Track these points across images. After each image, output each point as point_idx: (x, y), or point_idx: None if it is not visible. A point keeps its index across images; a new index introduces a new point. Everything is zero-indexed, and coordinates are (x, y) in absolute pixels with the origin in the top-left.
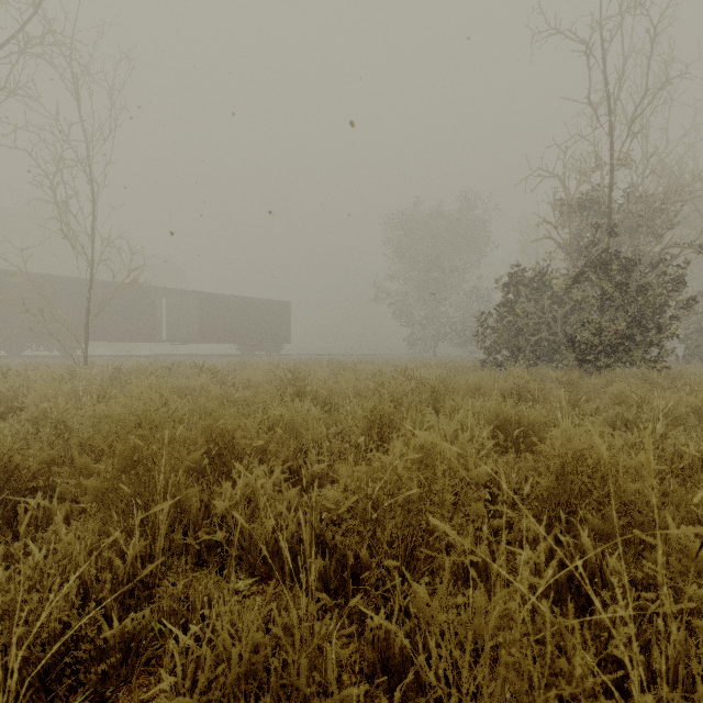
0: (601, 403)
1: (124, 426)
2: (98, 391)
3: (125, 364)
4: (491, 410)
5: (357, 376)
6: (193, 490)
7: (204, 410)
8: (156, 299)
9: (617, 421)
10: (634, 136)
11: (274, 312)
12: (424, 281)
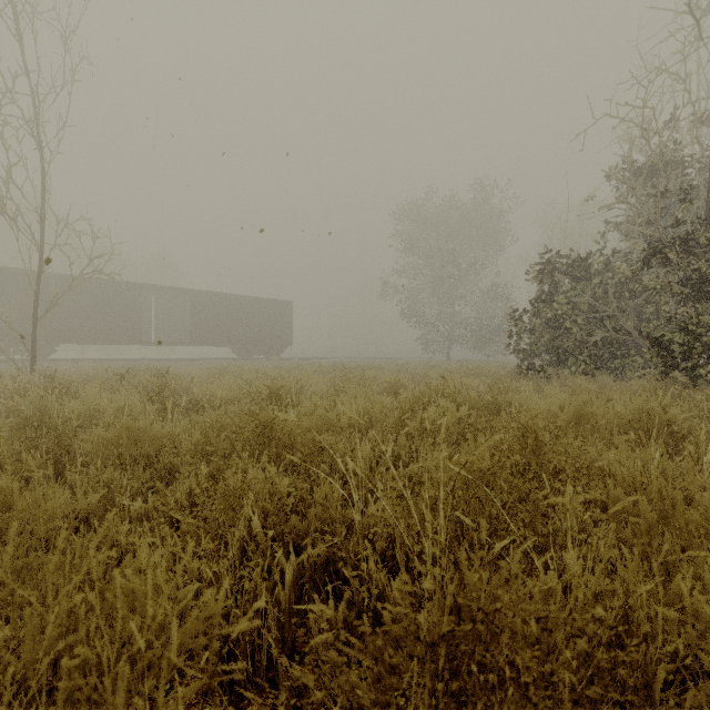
0: None
1: None
2: None
3: (87, 370)
4: None
5: (367, 392)
6: None
7: None
8: (141, 297)
9: None
10: None
11: (273, 312)
12: (438, 278)
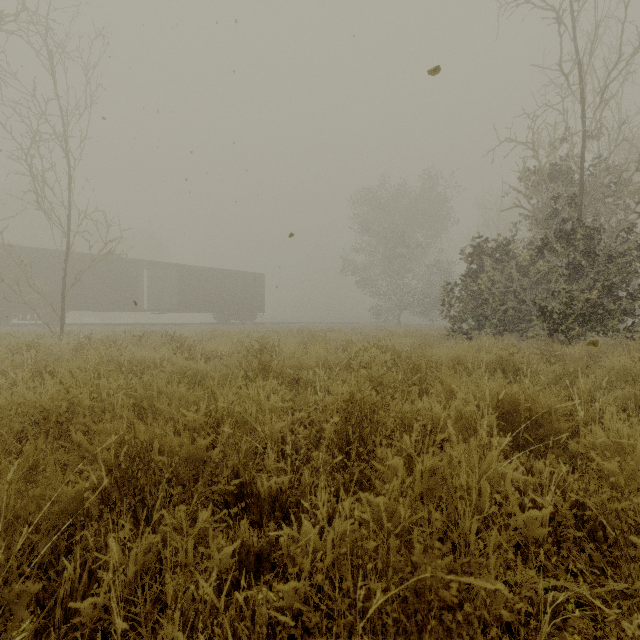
0: (596, 378)
1: (40, 416)
2: (40, 366)
3: (102, 332)
4: (491, 393)
5: (327, 346)
6: (30, 586)
7: (149, 391)
8: (137, 271)
9: (631, 403)
10: (607, 103)
11: (248, 283)
12: (389, 254)
